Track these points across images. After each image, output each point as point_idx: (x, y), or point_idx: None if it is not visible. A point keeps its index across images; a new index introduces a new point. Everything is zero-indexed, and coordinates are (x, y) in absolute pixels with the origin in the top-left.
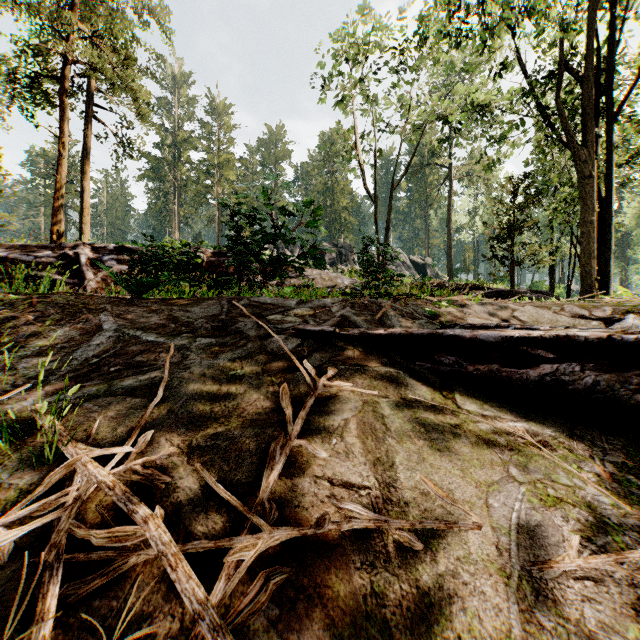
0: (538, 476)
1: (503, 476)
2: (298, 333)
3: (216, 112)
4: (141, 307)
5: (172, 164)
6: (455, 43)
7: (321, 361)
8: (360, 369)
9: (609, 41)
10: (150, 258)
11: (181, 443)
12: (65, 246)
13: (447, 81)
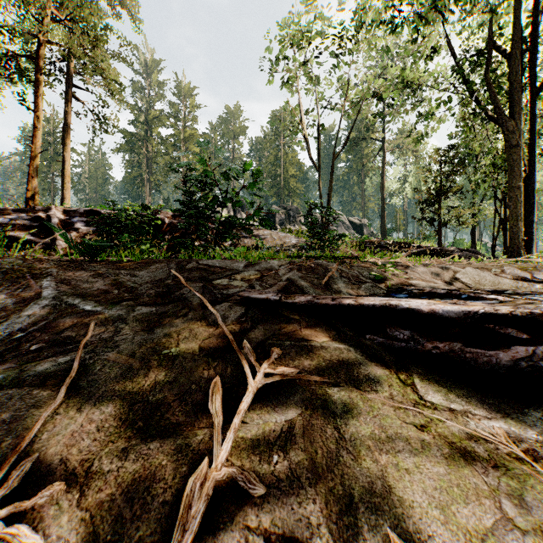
0: (542, 516)
1: (497, 518)
2: (243, 300)
3: (182, 94)
4: (88, 271)
5: (144, 138)
6: (390, 29)
7: (265, 335)
8: (307, 345)
9: (532, 23)
10: (113, 220)
11: (78, 466)
12: (39, 209)
13: (382, 65)
